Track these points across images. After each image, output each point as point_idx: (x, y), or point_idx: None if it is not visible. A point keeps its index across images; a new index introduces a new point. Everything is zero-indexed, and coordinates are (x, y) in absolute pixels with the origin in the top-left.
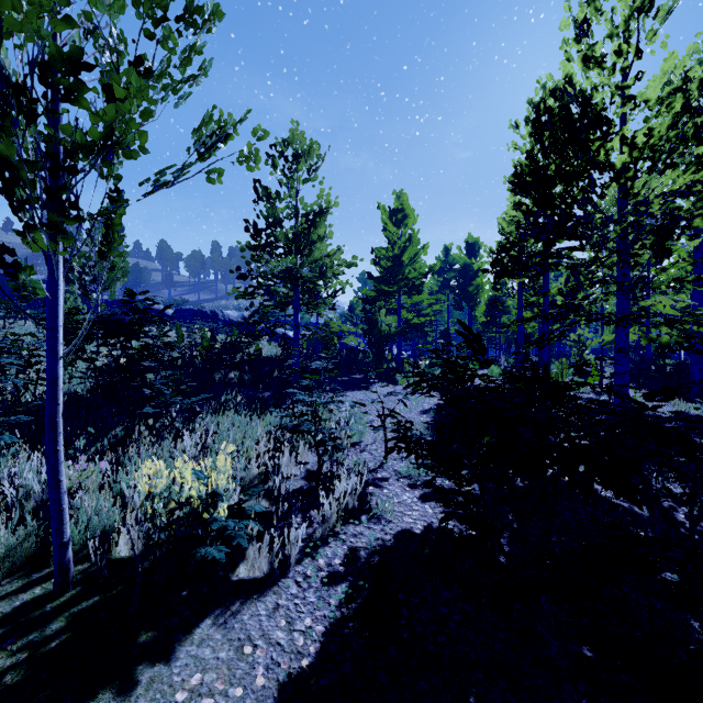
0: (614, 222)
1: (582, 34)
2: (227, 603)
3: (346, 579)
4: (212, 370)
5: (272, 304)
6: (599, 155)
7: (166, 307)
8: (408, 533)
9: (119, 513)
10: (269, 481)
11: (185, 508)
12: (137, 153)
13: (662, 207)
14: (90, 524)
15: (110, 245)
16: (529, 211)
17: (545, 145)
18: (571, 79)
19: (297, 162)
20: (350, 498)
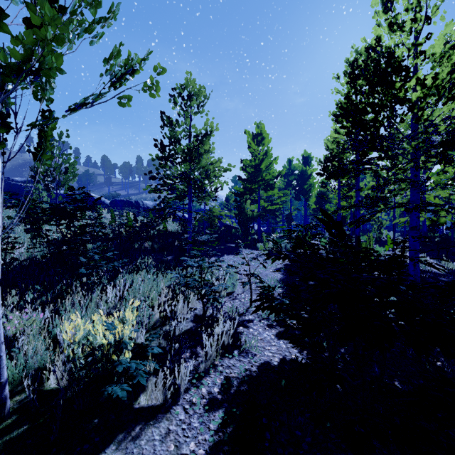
0: (411, 139)
1: (387, 9)
2: (129, 429)
3: (222, 405)
4: (133, 241)
5: (173, 197)
6: (400, 92)
7: (97, 198)
8: (268, 364)
9: (51, 353)
10: (167, 325)
11: (97, 353)
12: (55, 74)
13: (447, 127)
14: (27, 363)
15: (43, 151)
16: (350, 132)
17: (357, 89)
18: (380, 39)
19: (190, 100)
20: (226, 337)
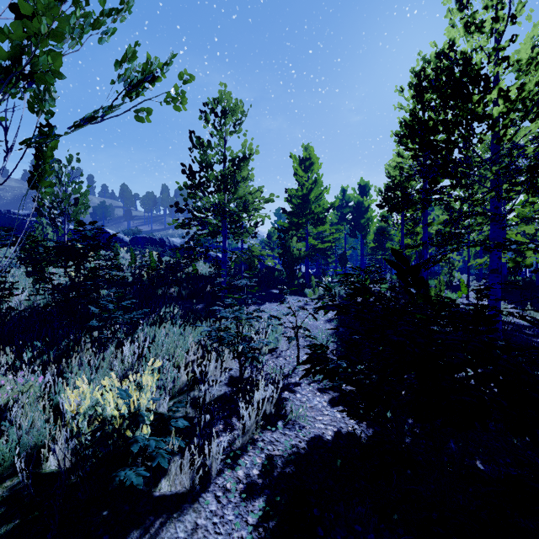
0: (491, 163)
1: (462, 7)
2: (147, 524)
3: (263, 492)
4: (156, 286)
5: (205, 233)
6: (479, 106)
7: (112, 235)
8: (319, 439)
9: (52, 426)
10: (195, 391)
11: (107, 428)
12: (52, 78)
13: (537, 148)
14: (21, 440)
15: (41, 176)
16: (417, 155)
17: (425, 105)
18: (454, 43)
19: (224, 117)
20: (268, 405)
